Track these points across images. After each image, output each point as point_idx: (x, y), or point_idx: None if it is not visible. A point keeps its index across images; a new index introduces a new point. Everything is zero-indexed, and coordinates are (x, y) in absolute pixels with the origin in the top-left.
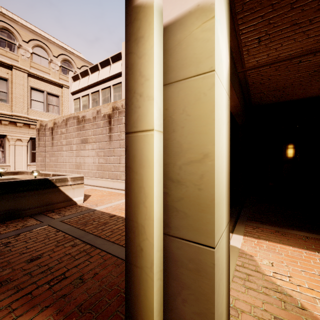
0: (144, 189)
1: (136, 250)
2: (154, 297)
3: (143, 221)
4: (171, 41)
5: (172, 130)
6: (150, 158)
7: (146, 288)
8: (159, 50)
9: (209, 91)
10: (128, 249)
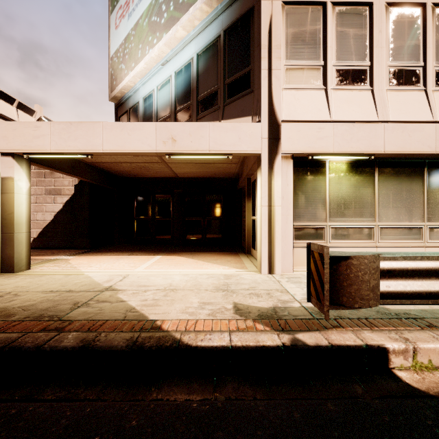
0: None
1: None
2: None
3: None
4: (3, 182)
5: (4, 206)
6: None
7: None
8: None
9: (13, 198)
10: None
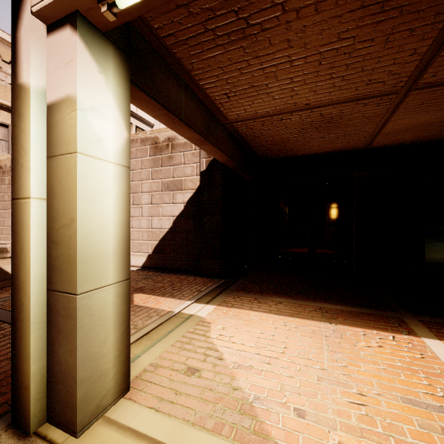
0: (24, 250)
1: (19, 306)
2: (31, 343)
3: (23, 279)
4: (52, 120)
5: (53, 198)
6: (28, 222)
7: (25, 338)
8: (40, 127)
9: (74, 168)
10: (13, 306)
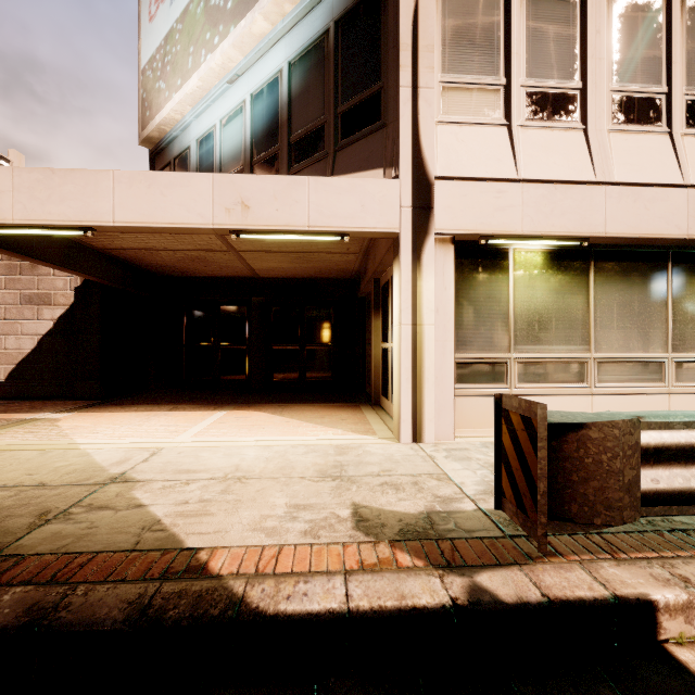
0: None
1: None
2: None
3: None
4: None
5: None
6: None
7: None
8: None
9: None
10: None
